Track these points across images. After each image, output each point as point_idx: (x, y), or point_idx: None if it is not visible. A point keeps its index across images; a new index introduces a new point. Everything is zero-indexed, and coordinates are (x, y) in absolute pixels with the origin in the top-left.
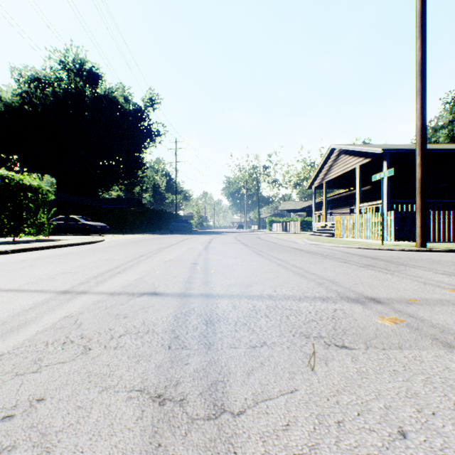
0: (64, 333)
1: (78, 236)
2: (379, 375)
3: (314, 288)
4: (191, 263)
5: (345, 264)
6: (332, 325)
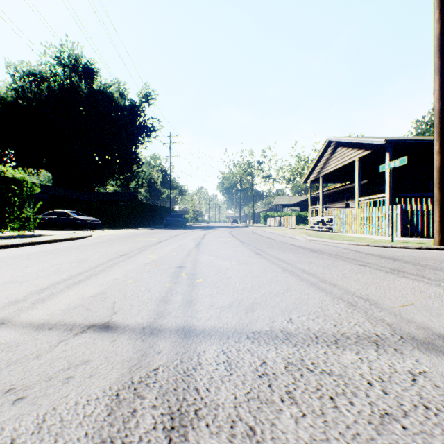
0: None
1: (69, 231)
2: None
3: (348, 315)
4: (176, 266)
5: (366, 268)
6: (440, 437)
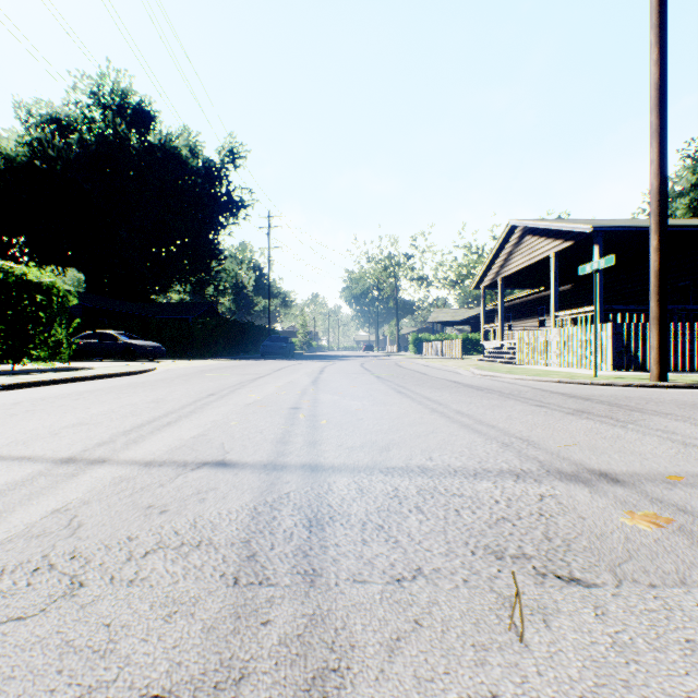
0: (42, 546)
1: (117, 362)
2: (660, 653)
3: (498, 454)
4: (290, 407)
5: (543, 408)
6: (542, 529)
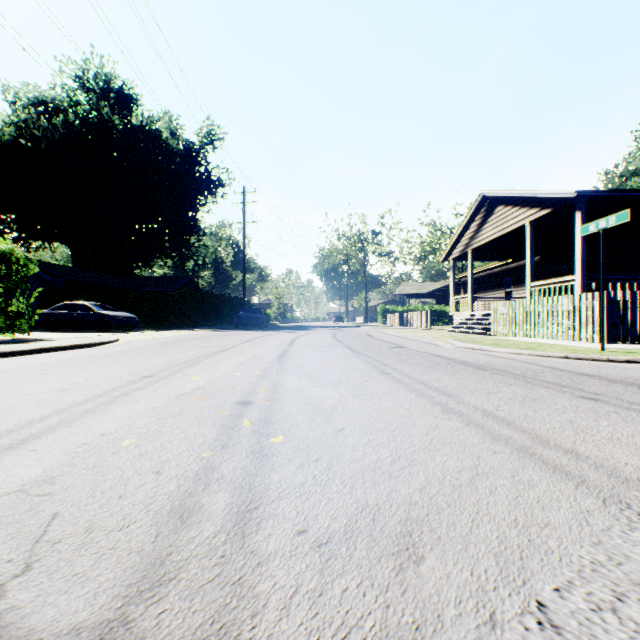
0: None
1: (89, 333)
2: None
3: None
4: (236, 401)
5: (603, 405)
6: None
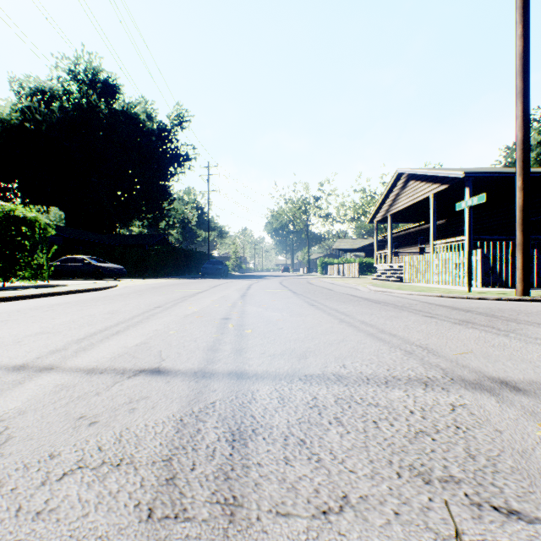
0: None
1: (87, 281)
2: None
3: (403, 362)
4: (221, 318)
5: (433, 319)
6: (462, 445)
